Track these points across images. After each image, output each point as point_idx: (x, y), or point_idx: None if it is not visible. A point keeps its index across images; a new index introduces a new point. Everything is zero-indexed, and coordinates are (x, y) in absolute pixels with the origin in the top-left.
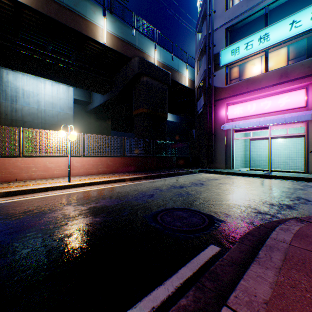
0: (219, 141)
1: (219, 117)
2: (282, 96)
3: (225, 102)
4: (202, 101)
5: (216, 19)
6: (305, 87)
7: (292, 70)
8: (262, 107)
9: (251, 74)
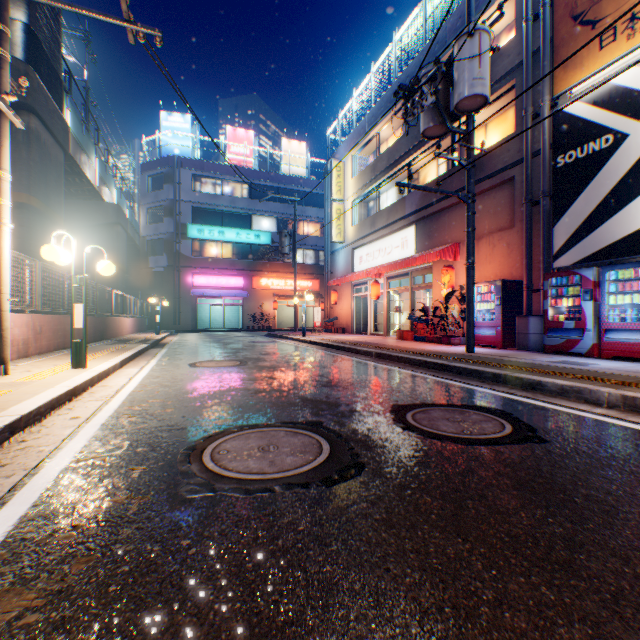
0: (186, 304)
1: (186, 283)
2: (233, 278)
3: (193, 270)
4: (165, 261)
5: (183, 191)
6: (243, 275)
7: (238, 263)
8: (221, 283)
9: (212, 254)
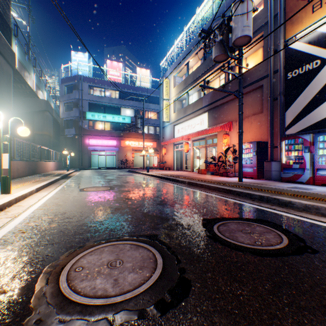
0: (85, 155)
1: (85, 143)
2: (110, 141)
3: (89, 136)
4: (74, 131)
5: (84, 94)
6: (116, 139)
7: (113, 133)
8: (104, 143)
9: (99, 128)
